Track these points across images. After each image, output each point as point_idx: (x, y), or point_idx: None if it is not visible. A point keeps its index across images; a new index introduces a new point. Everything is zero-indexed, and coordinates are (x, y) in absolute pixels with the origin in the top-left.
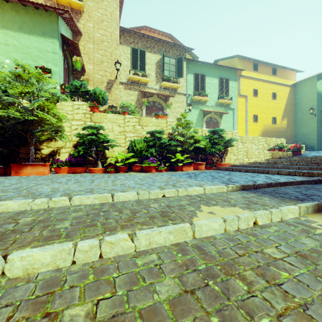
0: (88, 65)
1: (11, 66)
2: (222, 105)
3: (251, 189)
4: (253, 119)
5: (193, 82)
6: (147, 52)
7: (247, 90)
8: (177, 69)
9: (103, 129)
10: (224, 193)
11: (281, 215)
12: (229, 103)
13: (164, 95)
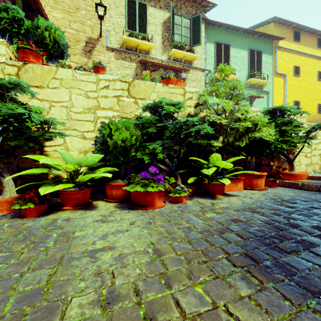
0: (54, 11)
1: None
2: (253, 87)
3: None
4: None
5: (214, 54)
6: (150, 6)
7: (285, 67)
8: (192, 33)
9: (29, 90)
10: None
11: None
12: (262, 84)
13: (175, 67)
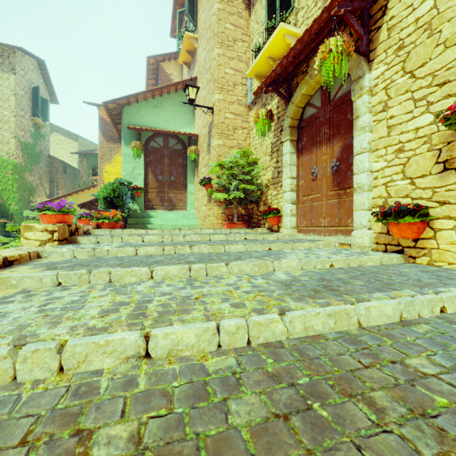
0: (200, 121)
1: None
2: None
3: None
4: None
5: None
6: None
7: None
8: None
9: None
10: None
11: None
12: None
13: (307, 33)
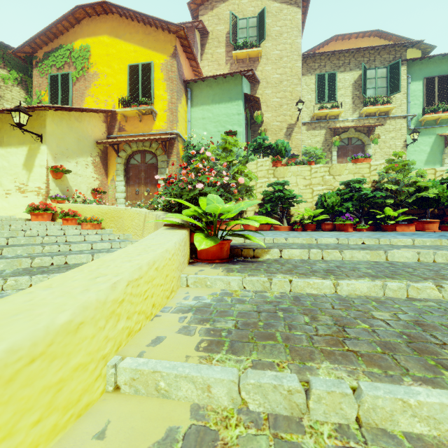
0: (266, 113)
1: (206, 136)
2: None
3: None
4: None
5: (423, 92)
6: (339, 72)
7: None
8: (389, 81)
9: (288, 184)
10: (441, 246)
11: None
12: None
13: (366, 126)
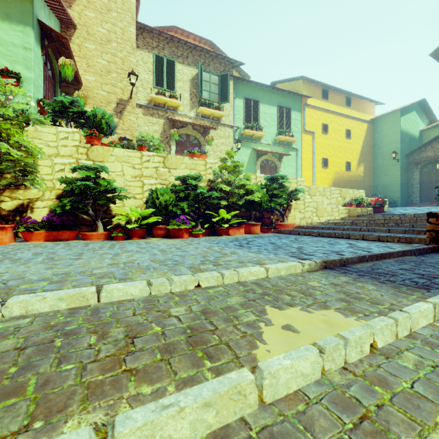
0: (87, 74)
1: None
2: (282, 143)
3: (337, 266)
4: (322, 164)
5: (243, 110)
6: (178, 62)
7: (314, 125)
8: (220, 90)
9: (107, 171)
10: (299, 277)
11: (410, 324)
12: (291, 141)
13: (203, 126)
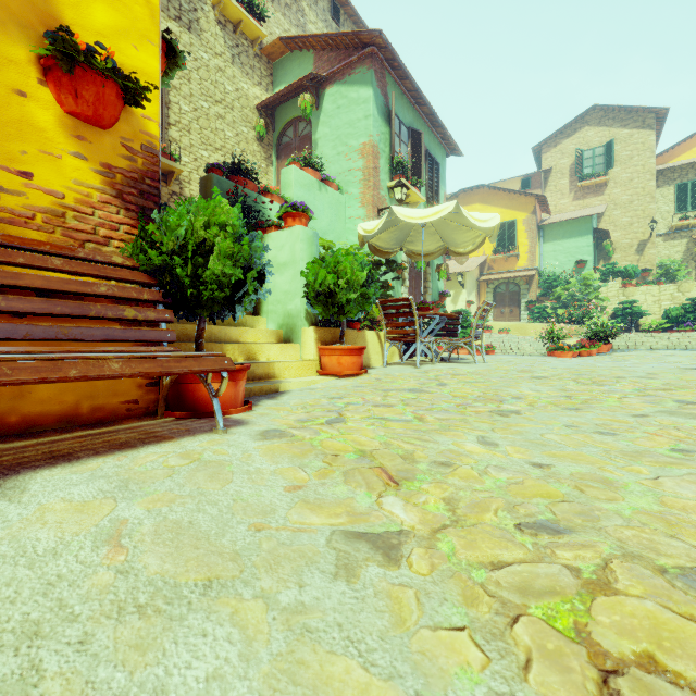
0: (614, 233)
1: (557, 265)
2: None
3: None
4: None
5: None
6: None
7: None
8: None
9: (636, 302)
10: None
11: None
12: None
13: None
